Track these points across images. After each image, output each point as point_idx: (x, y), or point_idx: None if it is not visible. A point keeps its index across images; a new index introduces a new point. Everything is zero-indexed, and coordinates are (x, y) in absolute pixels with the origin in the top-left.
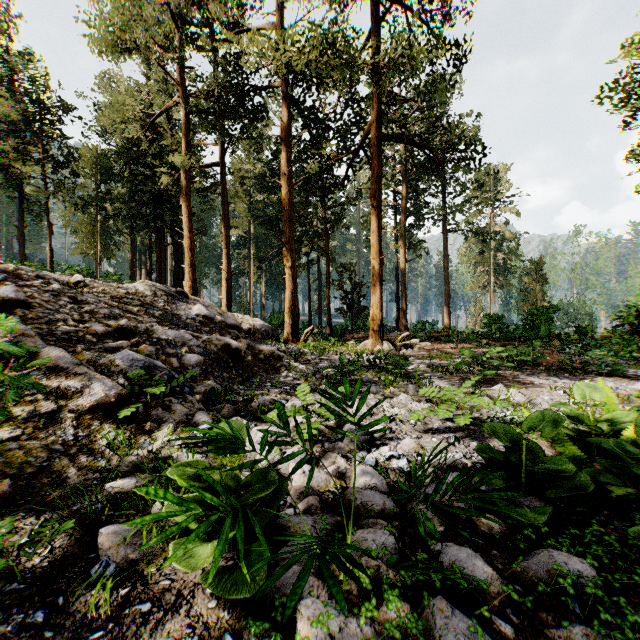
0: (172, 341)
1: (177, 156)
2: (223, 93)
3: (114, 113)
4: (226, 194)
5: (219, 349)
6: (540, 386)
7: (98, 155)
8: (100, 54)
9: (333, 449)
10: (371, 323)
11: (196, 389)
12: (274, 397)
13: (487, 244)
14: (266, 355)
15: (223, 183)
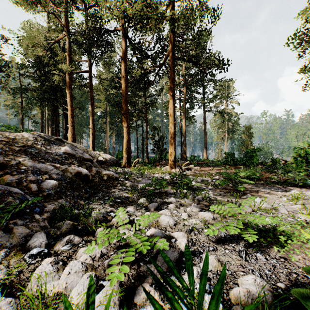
0: (38, 171)
1: (63, 65)
2: (90, 33)
3: (27, 40)
4: (92, 88)
5: (73, 175)
6: (270, 194)
7: (21, 65)
8: (16, 4)
9: (147, 274)
10: (169, 157)
11: (46, 208)
12: (108, 209)
13: (224, 118)
14: (108, 177)
15: (90, 82)
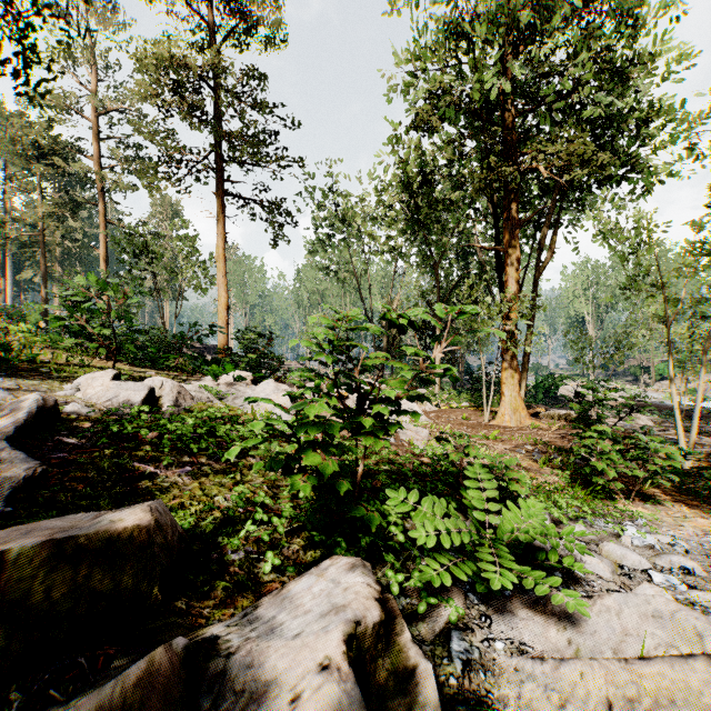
0: None
1: None
2: None
3: None
4: None
5: None
6: None
7: None
8: None
9: None
10: None
11: None
12: None
13: None
14: None
15: None
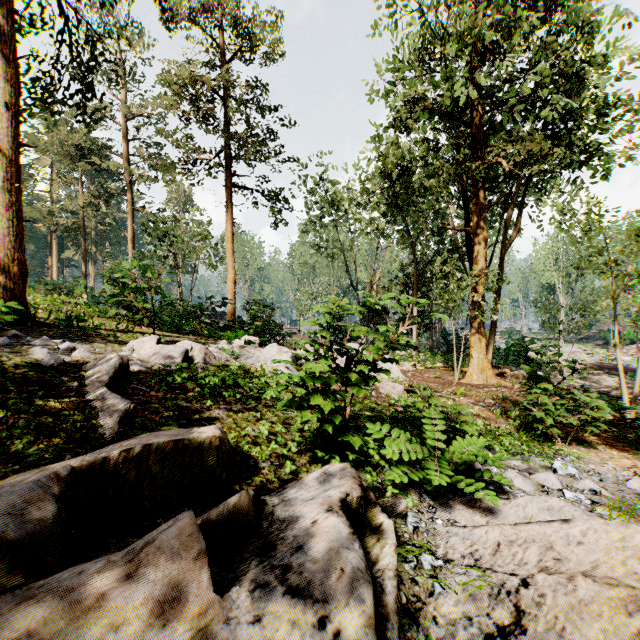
0: None
1: None
2: None
3: None
4: None
5: None
6: None
7: None
8: None
9: None
10: None
11: None
12: None
13: None
14: None
15: None
